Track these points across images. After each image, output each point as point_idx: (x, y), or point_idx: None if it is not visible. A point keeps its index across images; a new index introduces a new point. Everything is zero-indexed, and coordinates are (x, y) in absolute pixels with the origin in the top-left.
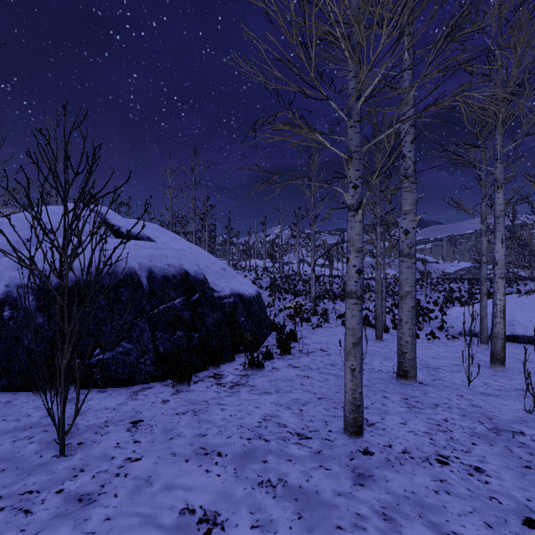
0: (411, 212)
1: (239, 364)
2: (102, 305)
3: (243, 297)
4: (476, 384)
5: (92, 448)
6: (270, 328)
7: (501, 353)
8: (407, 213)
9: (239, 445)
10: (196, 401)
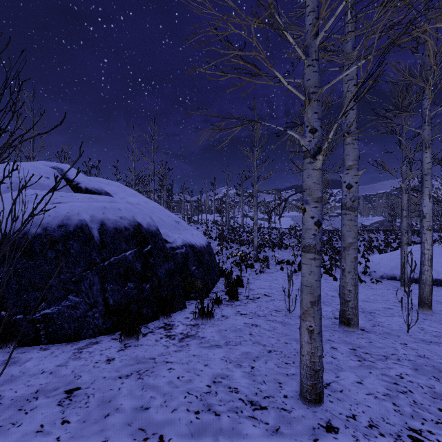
0: (354, 167)
1: (190, 312)
2: (50, 258)
3: (194, 247)
4: (413, 329)
5: (7, 435)
6: (219, 274)
7: (428, 298)
8: (350, 168)
9: (185, 422)
10: (143, 359)
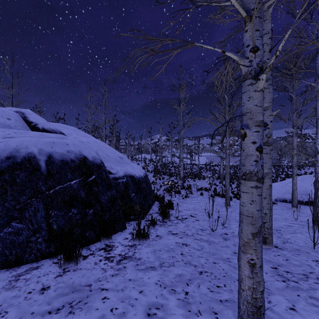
0: (269, 108)
1: (129, 232)
2: None
3: (134, 177)
4: (317, 245)
5: None
6: (154, 199)
7: None
8: (266, 109)
9: None
10: (79, 286)
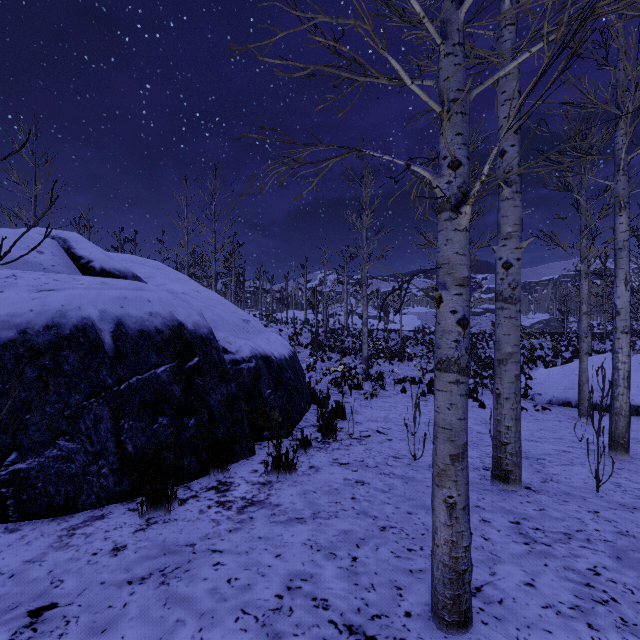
0: (515, 236)
1: (260, 461)
2: (28, 378)
3: (270, 359)
4: (605, 486)
5: None
6: (309, 400)
7: (624, 435)
8: (508, 237)
9: None
10: (174, 546)
